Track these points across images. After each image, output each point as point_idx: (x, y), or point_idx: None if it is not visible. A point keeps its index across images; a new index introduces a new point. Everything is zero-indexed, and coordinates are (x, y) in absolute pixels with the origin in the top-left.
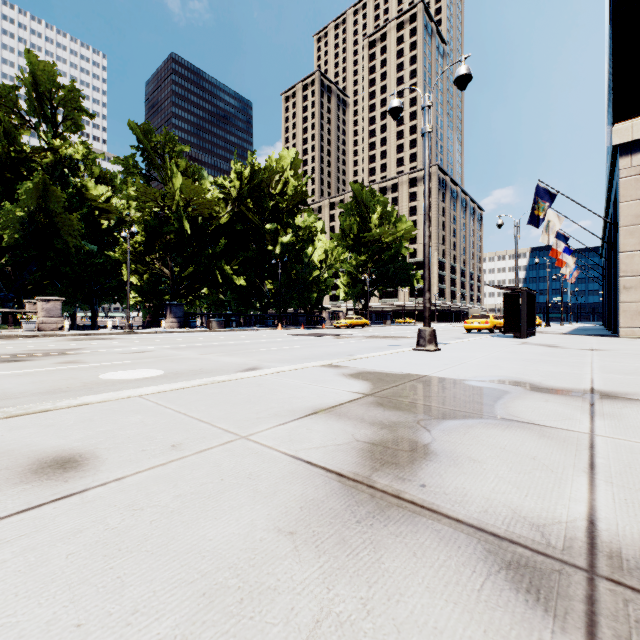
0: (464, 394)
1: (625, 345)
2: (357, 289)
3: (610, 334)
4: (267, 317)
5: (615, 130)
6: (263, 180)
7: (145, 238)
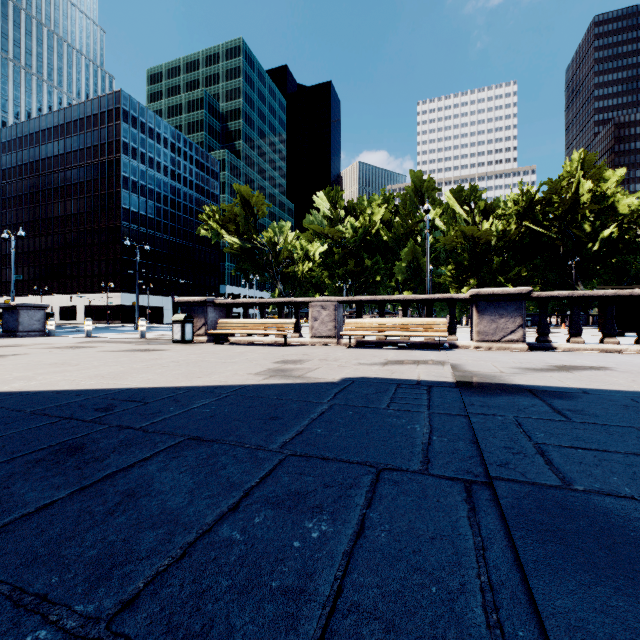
0: None
1: None
2: None
3: None
4: None
5: None
6: (546, 193)
7: (455, 266)
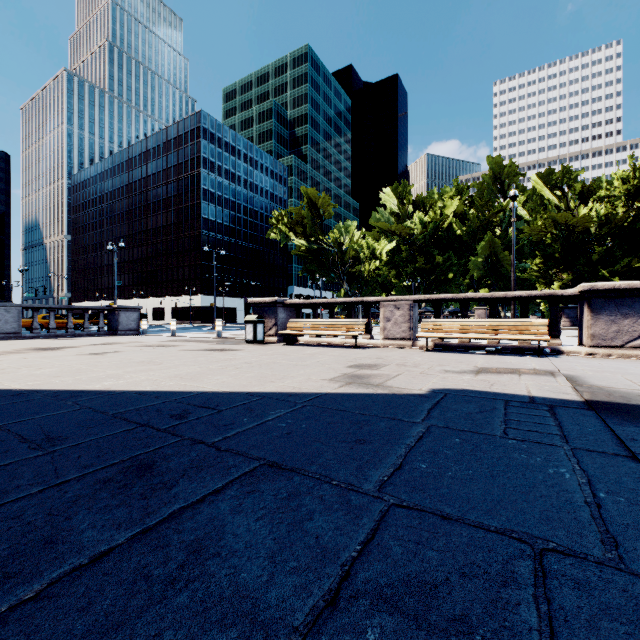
0: None
1: None
2: None
3: None
4: None
5: None
6: None
7: (543, 259)
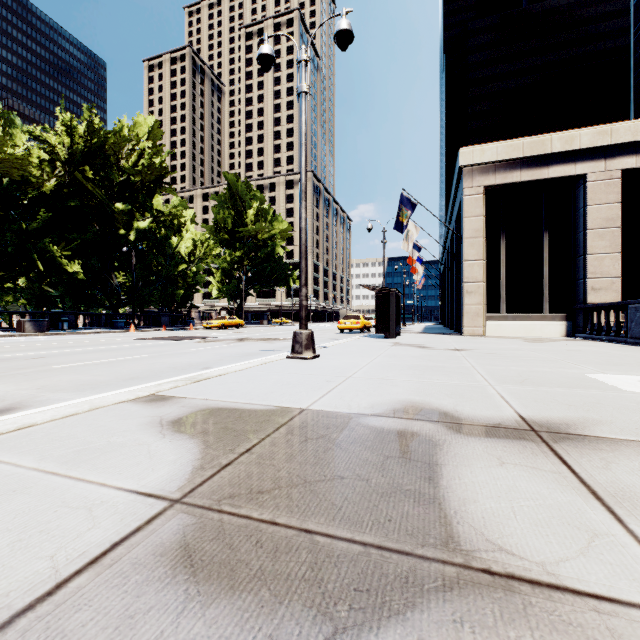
0: (372, 462)
1: (476, 344)
2: (232, 287)
3: (454, 332)
4: (117, 317)
5: (461, 153)
6: (109, 146)
7: None
